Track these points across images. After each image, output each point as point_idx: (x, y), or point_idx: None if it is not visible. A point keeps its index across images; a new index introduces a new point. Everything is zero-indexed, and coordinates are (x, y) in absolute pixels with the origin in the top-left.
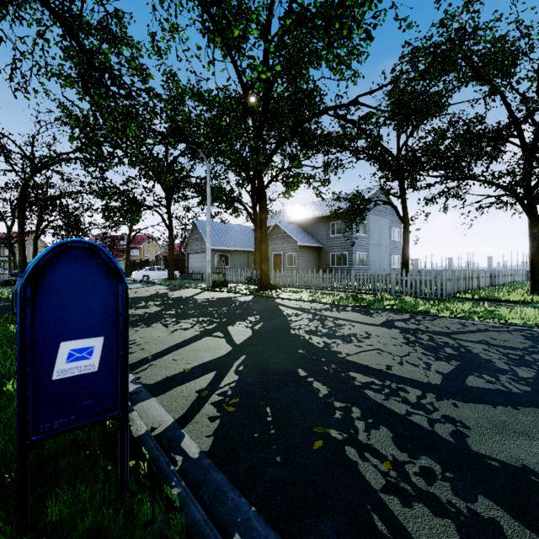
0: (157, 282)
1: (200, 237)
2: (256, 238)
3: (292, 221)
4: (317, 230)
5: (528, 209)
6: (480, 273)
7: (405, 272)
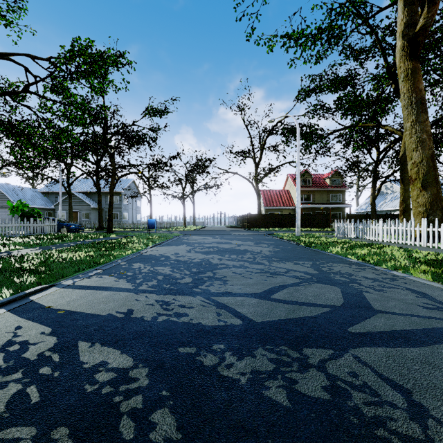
0: None
1: None
2: (71, 203)
3: (81, 192)
4: None
5: (183, 205)
6: (173, 222)
7: None
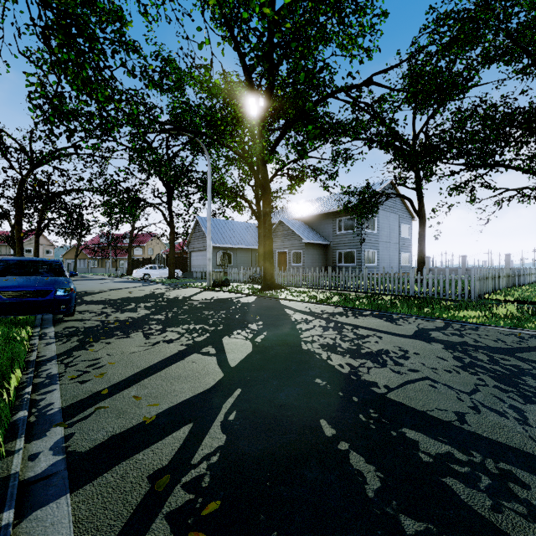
0: (158, 281)
1: (202, 234)
2: (260, 235)
3: (297, 218)
4: (323, 226)
5: None
6: (507, 271)
7: (421, 270)
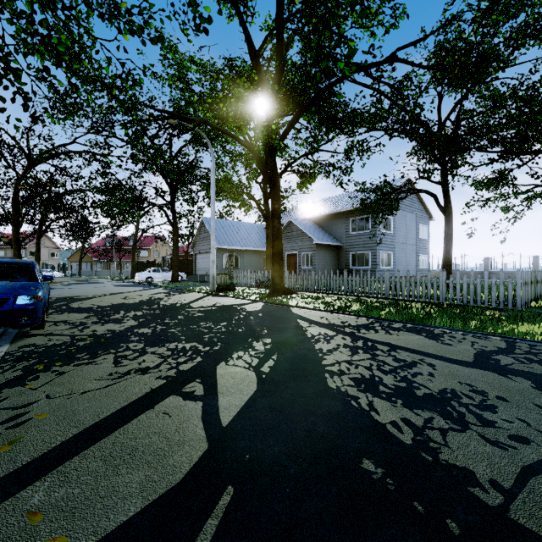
0: (160, 284)
1: (207, 235)
2: (268, 236)
3: (308, 218)
4: (335, 227)
5: None
6: None
7: (448, 273)
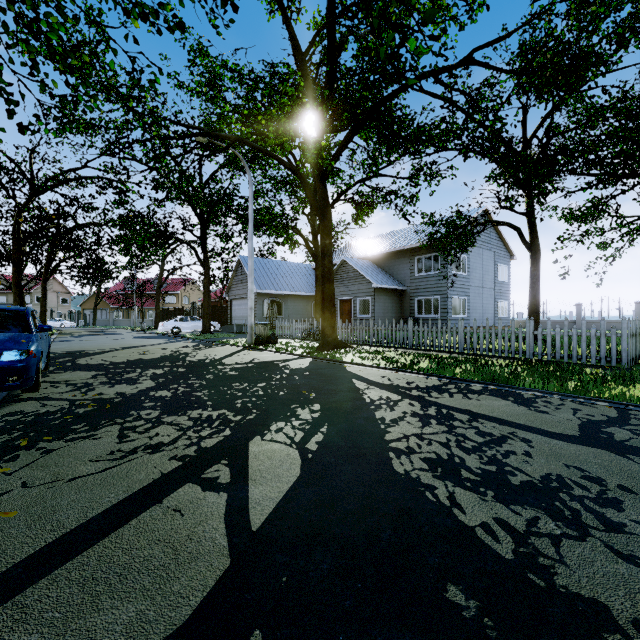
0: (189, 336)
1: (245, 278)
2: (317, 278)
3: (365, 257)
4: (397, 267)
5: None
6: None
7: (535, 323)
